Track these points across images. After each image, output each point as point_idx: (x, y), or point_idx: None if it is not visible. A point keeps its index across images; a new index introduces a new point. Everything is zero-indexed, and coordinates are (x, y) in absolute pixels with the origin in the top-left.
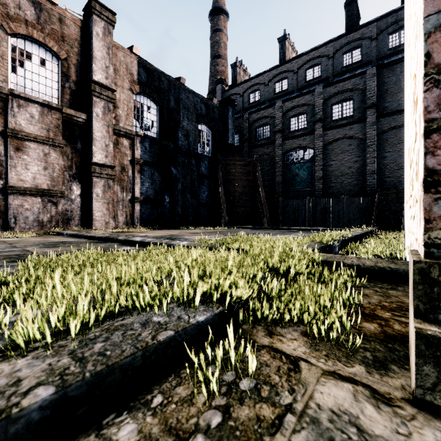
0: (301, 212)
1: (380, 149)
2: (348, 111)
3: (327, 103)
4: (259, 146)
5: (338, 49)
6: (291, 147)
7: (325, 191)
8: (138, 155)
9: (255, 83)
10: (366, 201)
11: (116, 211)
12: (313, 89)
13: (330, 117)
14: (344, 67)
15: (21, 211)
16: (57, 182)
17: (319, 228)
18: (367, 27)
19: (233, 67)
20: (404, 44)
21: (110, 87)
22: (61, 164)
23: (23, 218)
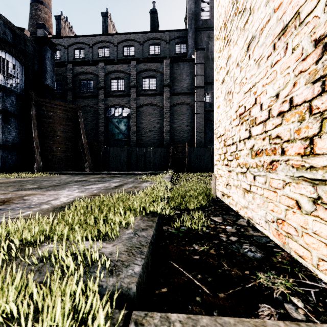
0: (120, 158)
1: (172, 116)
2: (153, 86)
3: (139, 75)
4: (83, 97)
5: (146, 40)
6: (112, 103)
7: (138, 142)
8: None
9: (80, 42)
10: (165, 151)
11: None
12: (129, 61)
13: (141, 86)
14: (150, 54)
15: None
16: None
17: (135, 172)
18: (164, 33)
19: (57, 19)
20: (183, 53)
21: None
22: None
23: None
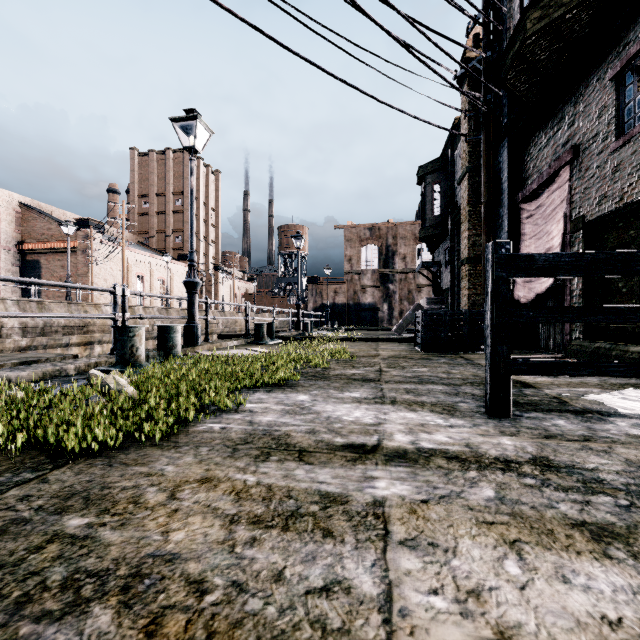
0: None
1: None
2: None
3: None
4: None
5: None
6: None
7: None
8: None
9: None
10: None
11: None
12: None
13: None
14: None
15: None
16: None
17: None
18: None
19: None
20: None
21: None
22: None
23: None
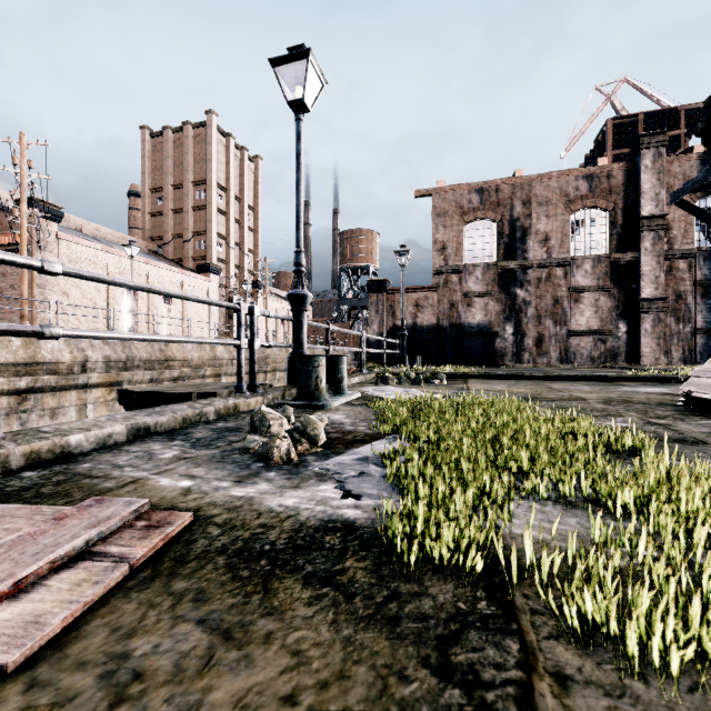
0: None
1: None
2: None
3: None
4: None
5: None
6: None
7: None
8: (702, 275)
9: None
10: None
11: (668, 346)
12: None
13: None
14: None
15: (578, 349)
16: (605, 322)
17: None
18: None
19: None
20: None
21: (660, 214)
22: (609, 306)
23: (579, 354)
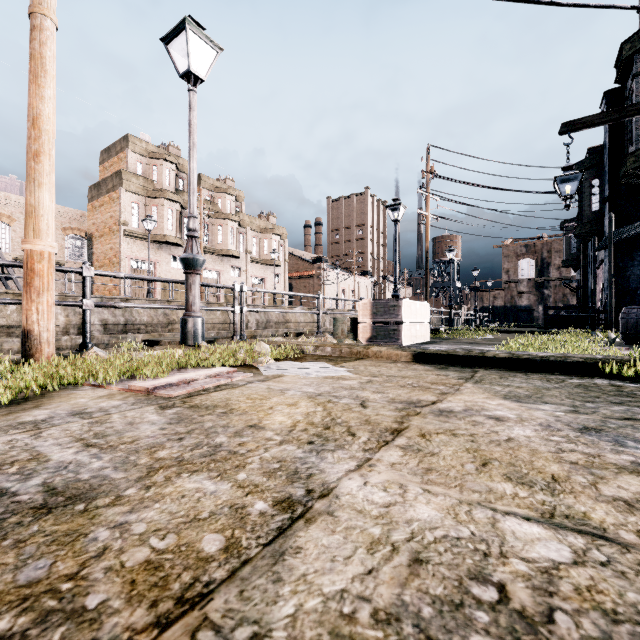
0: None
1: None
2: None
3: None
4: None
5: None
6: None
7: None
8: None
9: None
10: None
11: None
12: None
13: None
14: None
15: None
16: None
17: None
18: None
19: None
20: None
21: None
22: None
23: None
